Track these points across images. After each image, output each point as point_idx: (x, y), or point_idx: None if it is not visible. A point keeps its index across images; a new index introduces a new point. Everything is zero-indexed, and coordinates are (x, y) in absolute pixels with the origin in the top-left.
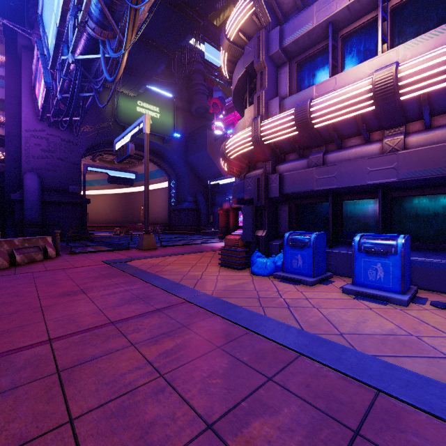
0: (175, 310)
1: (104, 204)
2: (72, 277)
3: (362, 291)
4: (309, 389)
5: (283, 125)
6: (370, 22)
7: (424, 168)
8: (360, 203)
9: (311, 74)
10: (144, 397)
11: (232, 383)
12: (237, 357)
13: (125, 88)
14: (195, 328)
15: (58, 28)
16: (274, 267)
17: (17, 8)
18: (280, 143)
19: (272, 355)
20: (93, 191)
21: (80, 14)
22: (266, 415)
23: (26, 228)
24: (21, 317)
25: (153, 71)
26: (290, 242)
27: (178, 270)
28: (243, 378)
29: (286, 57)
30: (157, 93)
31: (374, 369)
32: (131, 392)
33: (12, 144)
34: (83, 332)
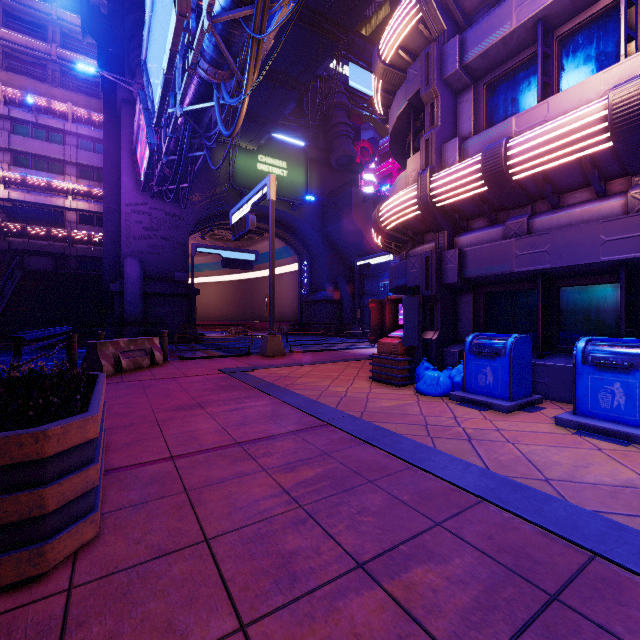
0: (314, 434)
1: (216, 295)
2: (186, 387)
3: (587, 424)
4: (491, 541)
5: (465, 179)
6: (607, 10)
7: None
8: (590, 291)
9: (509, 98)
10: (283, 527)
11: (388, 523)
12: (395, 495)
13: (243, 139)
14: (340, 457)
15: (166, 76)
16: (450, 384)
17: (116, 54)
18: (460, 204)
19: (443, 497)
20: (201, 279)
21: (191, 54)
22: (431, 563)
23: (126, 327)
24: (138, 430)
25: (279, 113)
26: (475, 349)
27: (315, 383)
28: (402, 520)
29: (469, 78)
30: (284, 141)
31: (592, 528)
32: (267, 520)
33: (110, 223)
34: (207, 452)
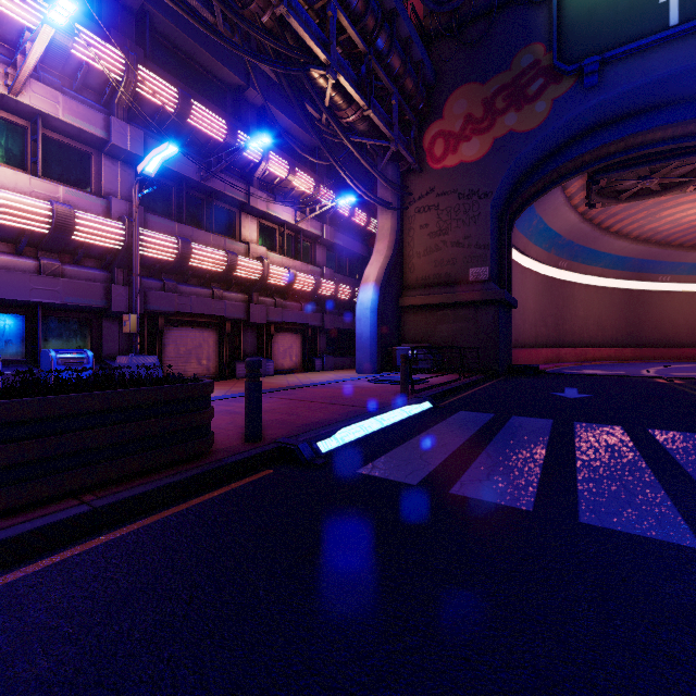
0: None
1: None
2: None
3: None
4: None
5: None
6: (16, 124)
7: (81, 298)
8: (2, 318)
9: None
10: None
11: None
12: None
13: None
14: None
15: None
16: None
17: None
18: None
19: None
20: None
21: None
22: None
23: None
24: None
25: None
26: None
27: None
28: None
29: None
30: None
31: None
32: None
33: None
34: None
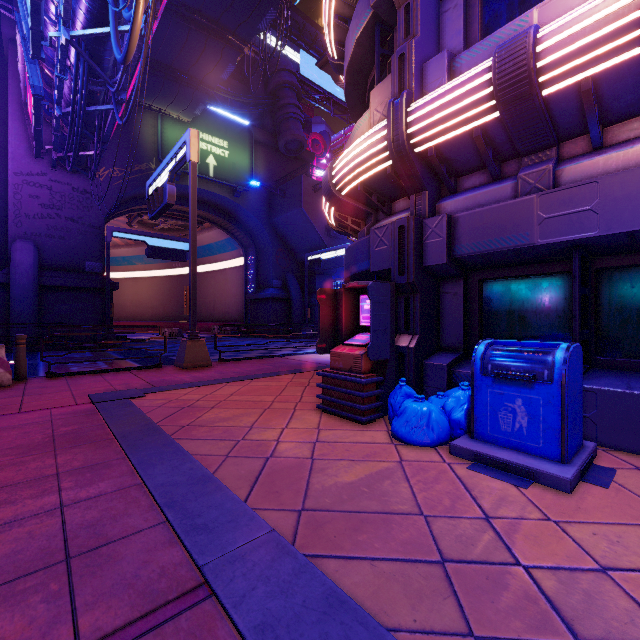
0: None
1: (150, 292)
2: None
3: None
4: None
5: (463, 101)
6: None
7: None
8: None
9: (517, 1)
10: None
11: None
12: None
13: (173, 107)
14: None
15: None
16: (447, 424)
17: None
18: (450, 148)
19: None
20: (133, 273)
21: None
22: None
23: (12, 329)
24: None
25: (215, 77)
26: (492, 368)
27: (230, 422)
28: None
29: None
30: (225, 118)
31: None
32: None
33: None
34: None
